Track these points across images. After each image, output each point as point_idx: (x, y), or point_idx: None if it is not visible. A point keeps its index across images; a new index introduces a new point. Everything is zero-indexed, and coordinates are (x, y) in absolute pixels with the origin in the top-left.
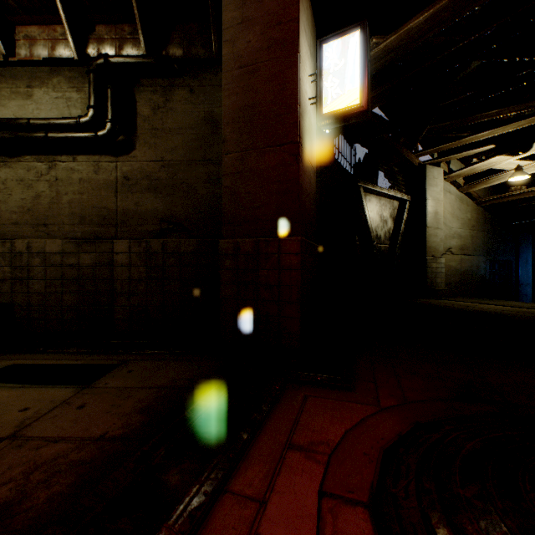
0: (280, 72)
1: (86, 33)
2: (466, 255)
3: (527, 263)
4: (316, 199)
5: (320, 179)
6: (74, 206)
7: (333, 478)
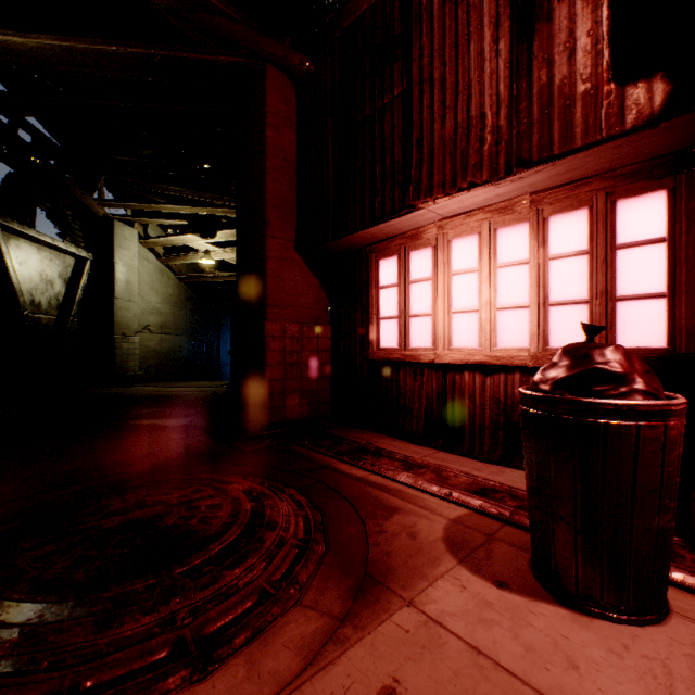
0: None
1: None
2: (169, 334)
3: (227, 344)
4: None
5: None
6: None
7: None
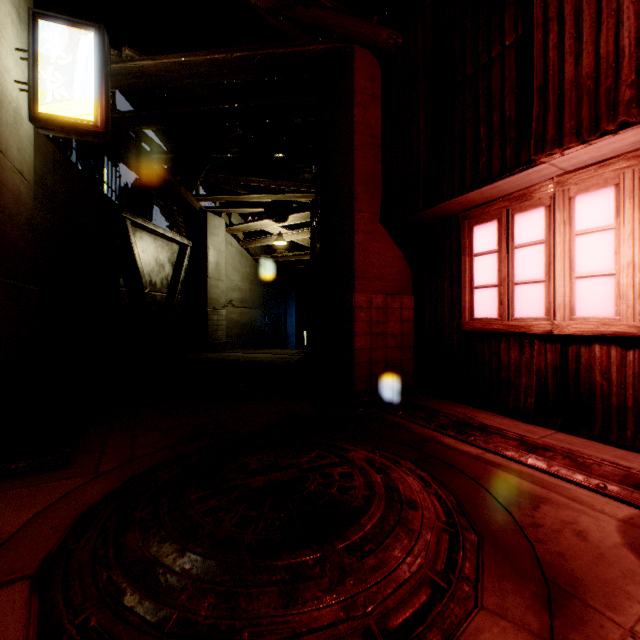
0: None
1: None
2: (247, 308)
3: (292, 316)
4: (45, 223)
5: (54, 196)
6: None
7: None
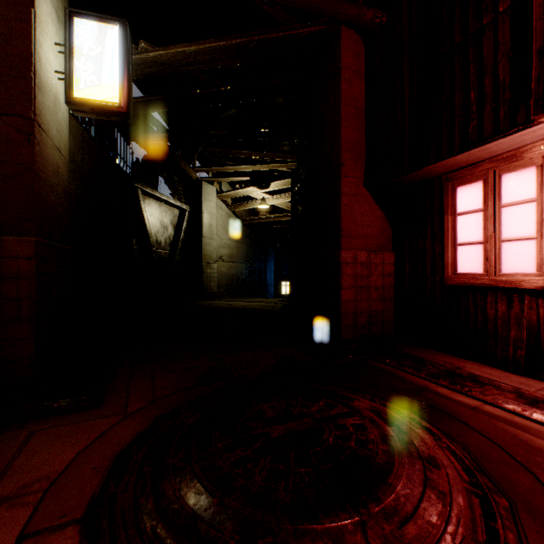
0: (2, 17)
1: None
2: (234, 262)
3: (271, 269)
4: (76, 193)
5: (83, 170)
6: None
7: (44, 513)
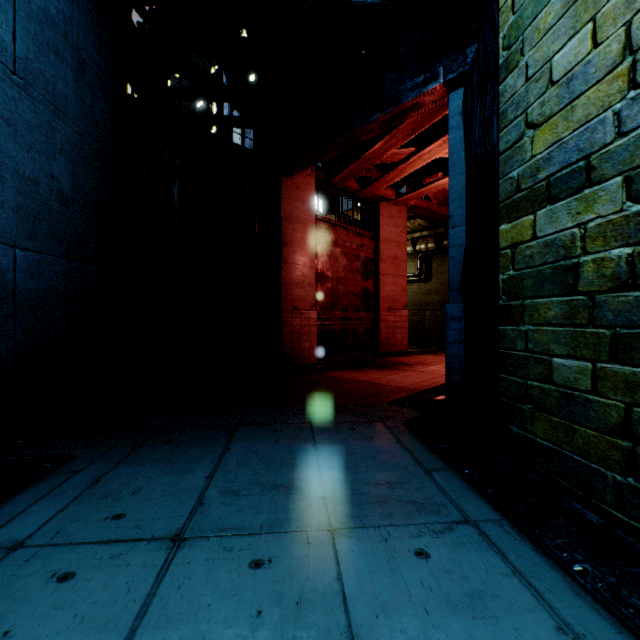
0: None
1: (415, 243)
2: None
3: None
4: None
5: None
6: (411, 300)
7: None
